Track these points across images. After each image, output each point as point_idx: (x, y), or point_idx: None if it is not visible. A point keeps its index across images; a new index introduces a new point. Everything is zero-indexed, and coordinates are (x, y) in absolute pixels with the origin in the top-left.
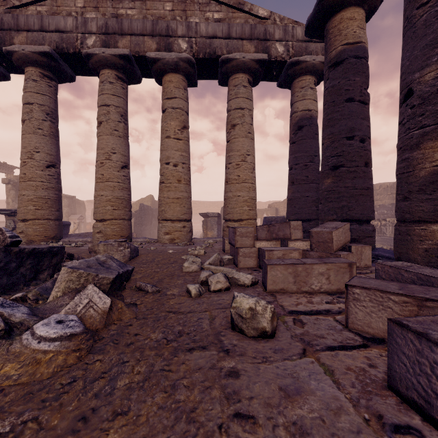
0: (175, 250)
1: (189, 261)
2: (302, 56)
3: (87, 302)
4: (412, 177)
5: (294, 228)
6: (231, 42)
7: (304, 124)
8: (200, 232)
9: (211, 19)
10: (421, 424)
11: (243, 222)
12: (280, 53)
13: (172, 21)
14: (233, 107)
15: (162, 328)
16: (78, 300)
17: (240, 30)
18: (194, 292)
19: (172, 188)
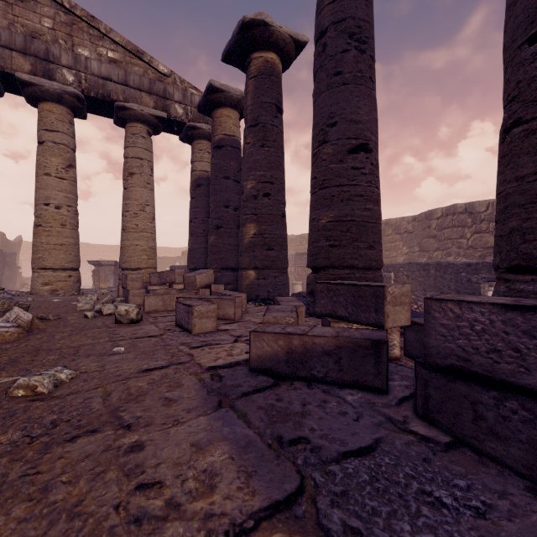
0: (62, 299)
1: (83, 302)
2: (200, 122)
3: (15, 317)
4: (243, 243)
5: (178, 274)
6: (129, 90)
7: (202, 183)
8: (88, 286)
9: (105, 56)
10: (177, 328)
11: (141, 271)
12: (180, 114)
13: (53, 46)
14: (130, 155)
15: (71, 327)
16: (9, 316)
17: (139, 81)
18: (91, 315)
19: (53, 233)
